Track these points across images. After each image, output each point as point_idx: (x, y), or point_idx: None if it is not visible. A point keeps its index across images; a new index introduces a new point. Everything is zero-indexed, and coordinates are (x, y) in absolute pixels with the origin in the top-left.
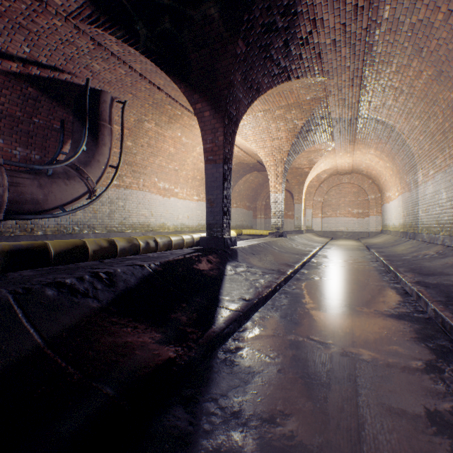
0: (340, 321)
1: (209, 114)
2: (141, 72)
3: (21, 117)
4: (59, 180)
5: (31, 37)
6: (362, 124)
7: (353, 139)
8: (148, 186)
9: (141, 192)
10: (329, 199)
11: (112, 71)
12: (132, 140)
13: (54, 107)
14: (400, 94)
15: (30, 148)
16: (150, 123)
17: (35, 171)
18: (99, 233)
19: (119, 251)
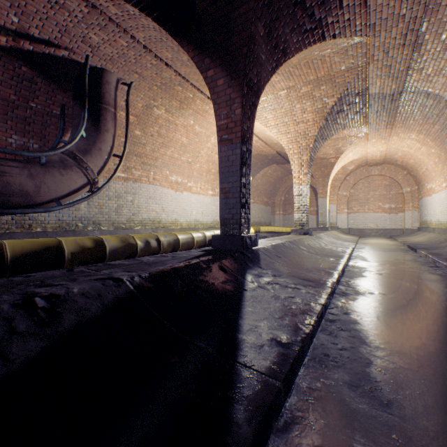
0: None
1: (223, 82)
2: (145, 43)
3: (16, 101)
4: (54, 170)
5: (17, 3)
6: (405, 100)
7: (392, 120)
8: (159, 179)
9: (152, 185)
10: (356, 194)
11: (113, 44)
12: (140, 129)
13: (52, 90)
14: None
15: (28, 137)
16: (159, 109)
17: (28, 160)
18: (105, 230)
19: (109, 253)
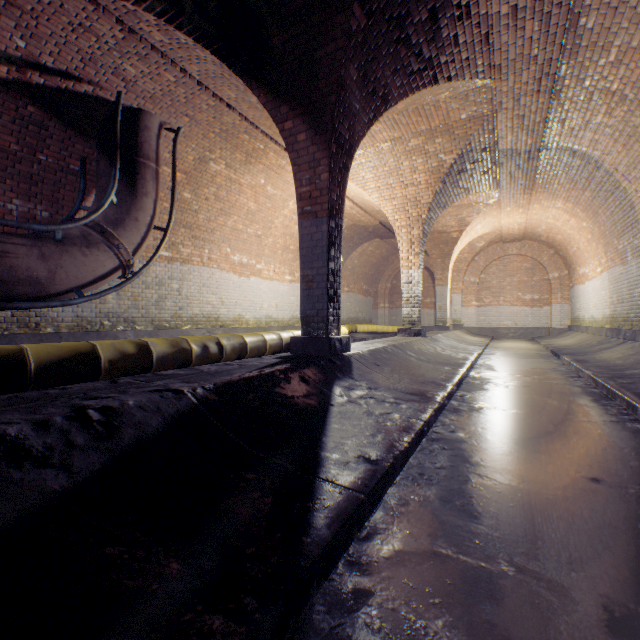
0: (568, 515)
1: (305, 137)
2: (199, 79)
3: (19, 152)
4: (74, 249)
5: (26, 22)
6: (546, 159)
7: (530, 184)
8: (217, 260)
9: (206, 268)
10: (487, 280)
11: (155, 78)
12: (191, 190)
13: (69, 137)
14: (619, 103)
15: (34, 201)
16: (218, 164)
17: (37, 234)
18: (141, 331)
19: (156, 361)
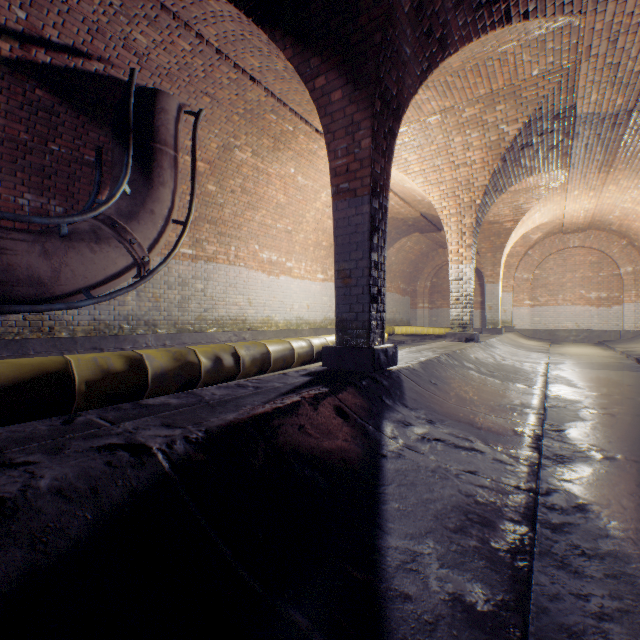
0: None
1: (340, 95)
2: (218, 46)
3: (29, 142)
4: (81, 244)
5: None
6: (637, 124)
7: (610, 159)
8: (244, 258)
9: (233, 267)
10: (543, 276)
11: (169, 48)
12: (215, 182)
13: (82, 124)
14: None
15: (47, 196)
16: (243, 151)
17: (43, 230)
18: (163, 334)
19: (153, 380)
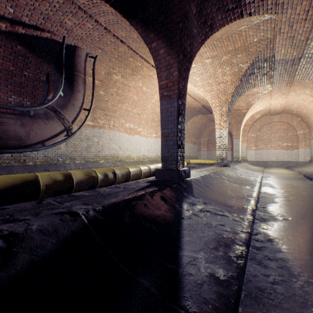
0: None
1: (163, 51)
2: (105, 26)
3: (14, 71)
4: (40, 120)
5: None
6: (303, 64)
7: (291, 80)
8: (117, 126)
9: (112, 131)
10: (261, 135)
11: (82, 27)
12: (103, 90)
13: (39, 62)
14: None
15: (23, 96)
16: (117, 75)
17: (21, 113)
18: (78, 163)
19: (76, 184)
